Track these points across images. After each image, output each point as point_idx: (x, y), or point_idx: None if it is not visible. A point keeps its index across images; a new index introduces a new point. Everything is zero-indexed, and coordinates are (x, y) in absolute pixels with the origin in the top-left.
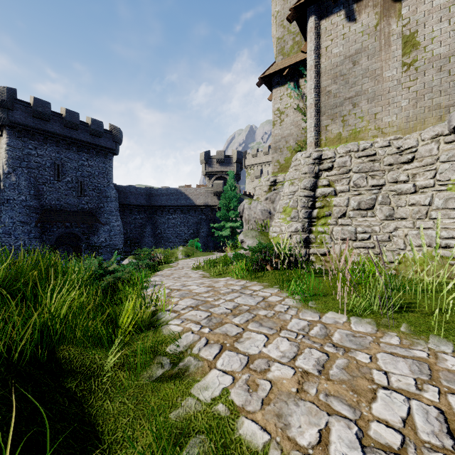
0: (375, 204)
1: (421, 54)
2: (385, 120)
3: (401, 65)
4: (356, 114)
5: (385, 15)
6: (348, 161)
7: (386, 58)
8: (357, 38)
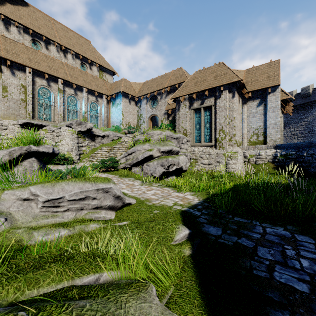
0: None
1: (9, 95)
2: None
3: (2, 95)
4: None
5: None
6: None
7: None
8: None
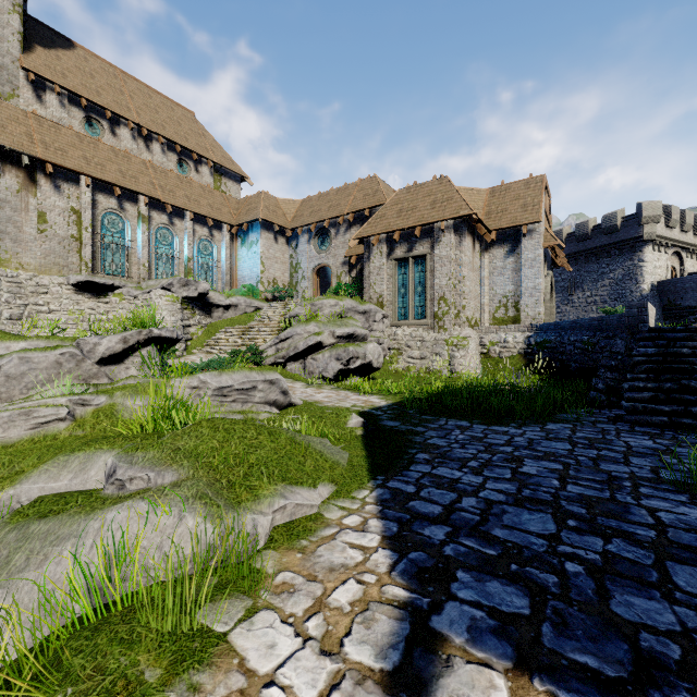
0: (23, 317)
1: (49, 228)
2: (26, 260)
3: (37, 228)
4: (2, 247)
5: (26, 188)
6: (0, 283)
7: (26, 218)
8: (3, 190)
